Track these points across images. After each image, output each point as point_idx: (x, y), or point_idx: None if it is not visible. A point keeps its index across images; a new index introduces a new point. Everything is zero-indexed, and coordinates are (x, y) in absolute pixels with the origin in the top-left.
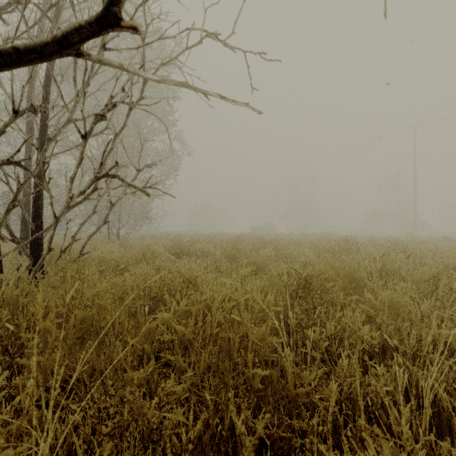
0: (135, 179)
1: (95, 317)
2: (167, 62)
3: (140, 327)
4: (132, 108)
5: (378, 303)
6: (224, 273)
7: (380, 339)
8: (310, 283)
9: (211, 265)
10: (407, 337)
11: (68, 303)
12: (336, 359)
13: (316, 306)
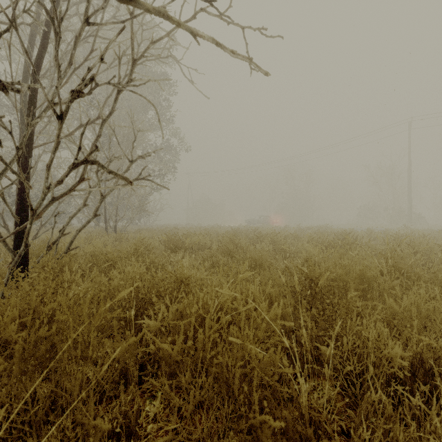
0: (127, 170)
1: (54, 337)
2: (158, 40)
3: (116, 345)
4: (120, 92)
5: (402, 310)
6: (220, 275)
7: (409, 357)
8: (317, 284)
9: (207, 259)
10: (438, 352)
11: (38, 309)
12: (355, 380)
13: (327, 312)
